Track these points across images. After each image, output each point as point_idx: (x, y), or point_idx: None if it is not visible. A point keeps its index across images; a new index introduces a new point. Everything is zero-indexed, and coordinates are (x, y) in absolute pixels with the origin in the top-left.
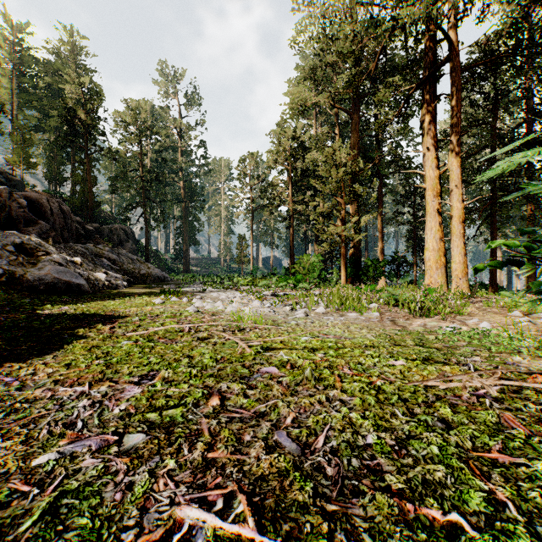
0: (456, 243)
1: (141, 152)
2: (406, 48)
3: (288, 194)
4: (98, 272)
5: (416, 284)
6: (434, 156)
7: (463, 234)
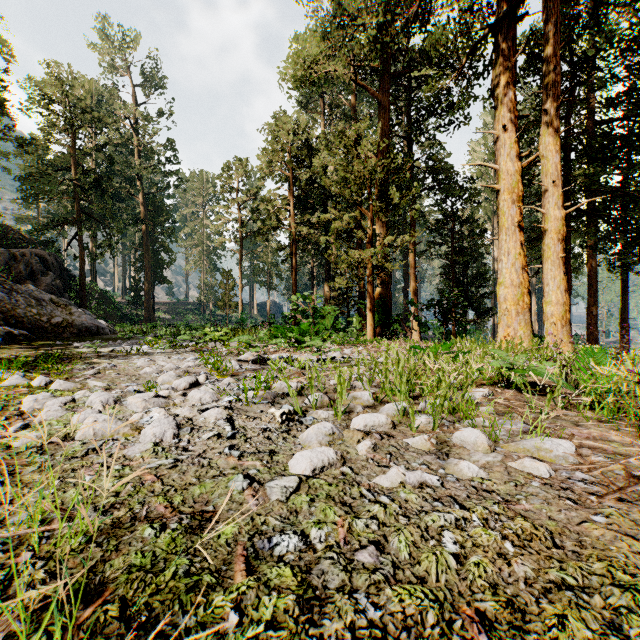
0: (551, 273)
1: (72, 143)
2: None
3: (289, 215)
4: None
5: (455, 335)
6: (513, 138)
7: (563, 258)
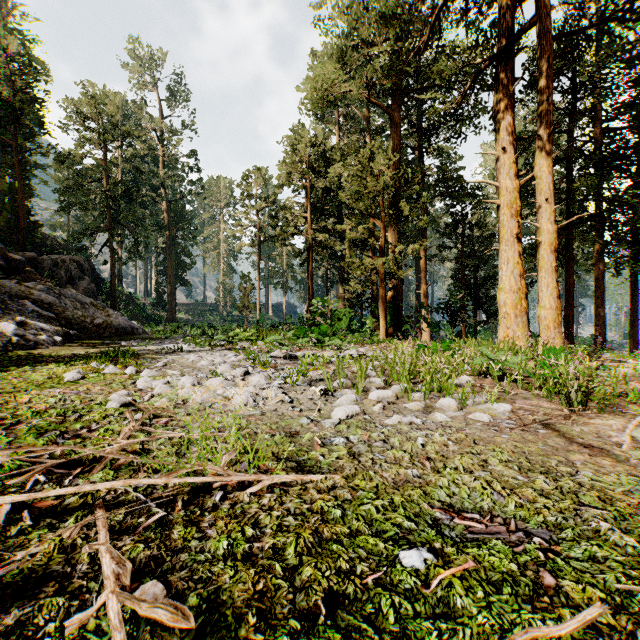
0: (545, 280)
1: (104, 156)
2: (466, 20)
3: (305, 220)
4: (7, 321)
5: (465, 336)
6: (512, 159)
7: (556, 267)
